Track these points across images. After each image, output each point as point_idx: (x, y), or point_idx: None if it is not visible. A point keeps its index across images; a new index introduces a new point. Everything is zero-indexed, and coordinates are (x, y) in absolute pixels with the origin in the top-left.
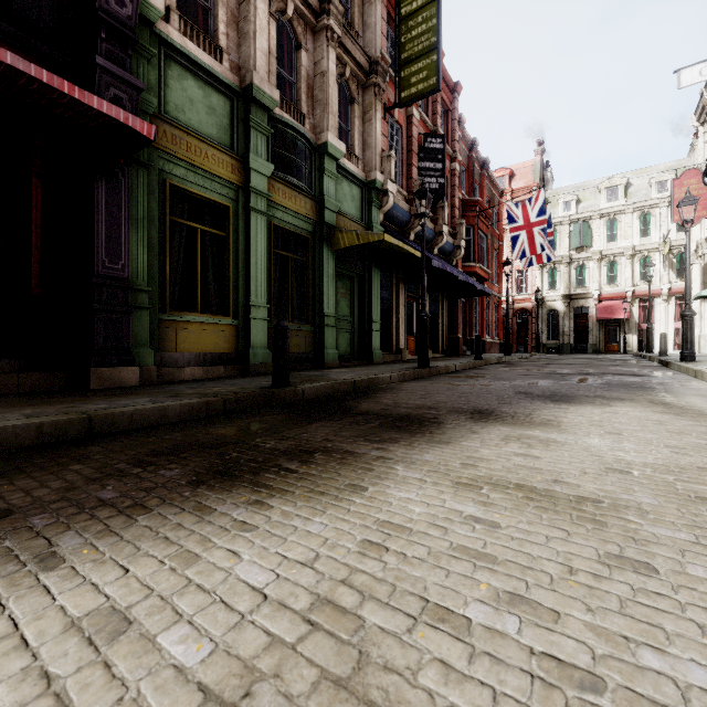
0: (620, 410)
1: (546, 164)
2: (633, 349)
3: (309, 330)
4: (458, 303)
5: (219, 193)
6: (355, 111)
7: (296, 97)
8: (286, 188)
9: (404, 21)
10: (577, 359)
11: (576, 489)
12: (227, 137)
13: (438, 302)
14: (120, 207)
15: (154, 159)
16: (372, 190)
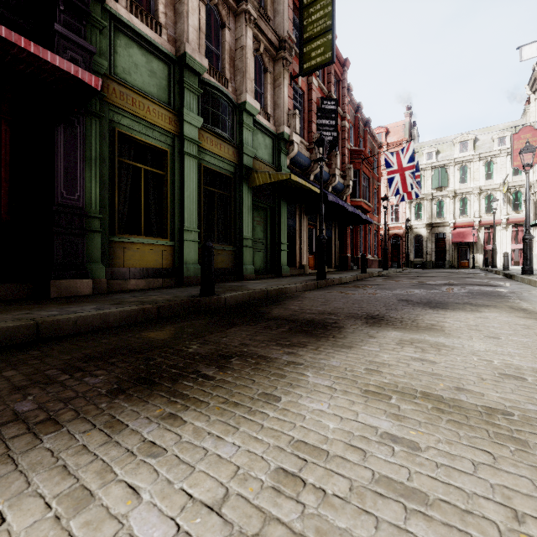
0: (489, 315)
1: (413, 123)
2: (480, 265)
3: (232, 250)
4: (347, 229)
5: (159, 140)
6: (267, 78)
7: (221, 66)
8: (213, 137)
9: (306, 8)
10: (439, 273)
11: (481, 399)
12: (165, 95)
13: (331, 228)
14: (76, 148)
15: (105, 111)
16: (281, 140)
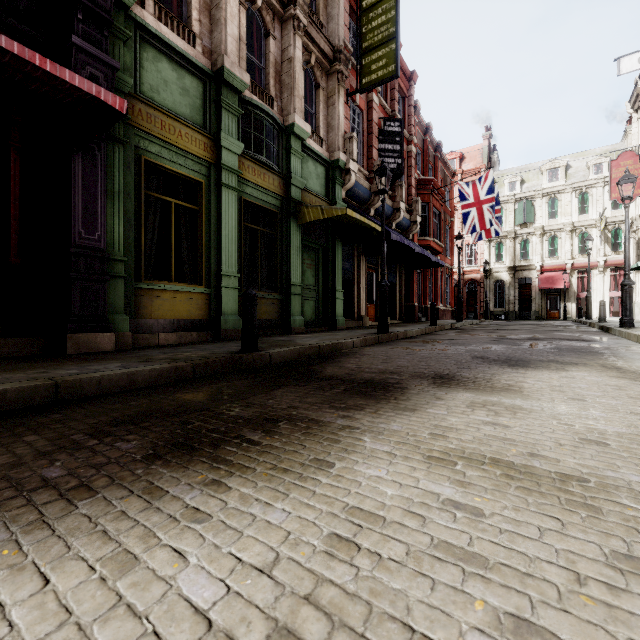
0: (576, 375)
1: (493, 147)
2: (572, 316)
3: (277, 298)
4: (414, 273)
5: (192, 170)
6: (319, 95)
7: (265, 82)
8: (256, 166)
9: (365, 13)
10: (523, 325)
11: (556, 465)
12: (199, 117)
13: (395, 272)
14: (97, 180)
15: (129, 136)
16: (336, 169)
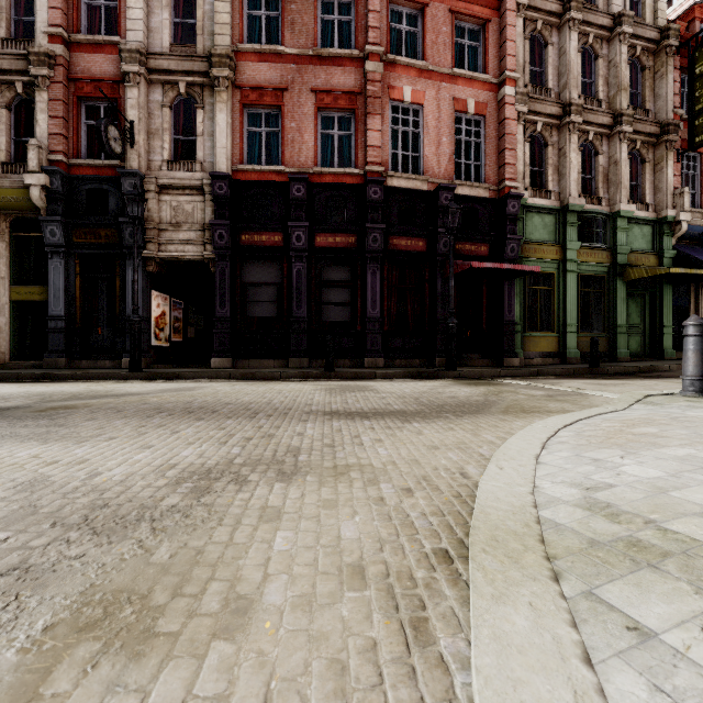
0: None
1: None
2: None
3: (605, 337)
4: None
5: (548, 268)
6: (645, 168)
7: (594, 187)
8: (588, 250)
9: (698, 79)
10: None
11: None
12: (552, 236)
13: None
14: (512, 290)
15: (521, 263)
16: (663, 224)
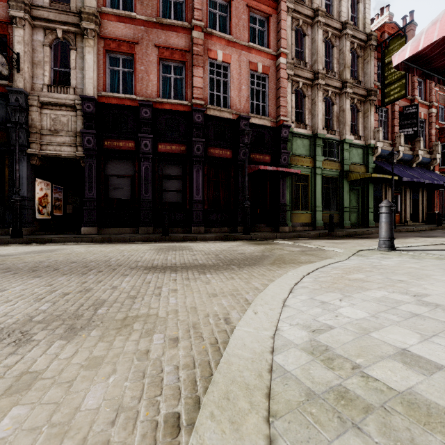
0: (438, 239)
1: None
2: None
3: (337, 214)
4: (435, 192)
5: (306, 171)
6: (359, 115)
7: (331, 124)
8: (328, 162)
9: (387, 65)
10: None
11: None
12: (308, 152)
13: (418, 192)
14: (284, 184)
15: (290, 168)
16: (368, 148)
